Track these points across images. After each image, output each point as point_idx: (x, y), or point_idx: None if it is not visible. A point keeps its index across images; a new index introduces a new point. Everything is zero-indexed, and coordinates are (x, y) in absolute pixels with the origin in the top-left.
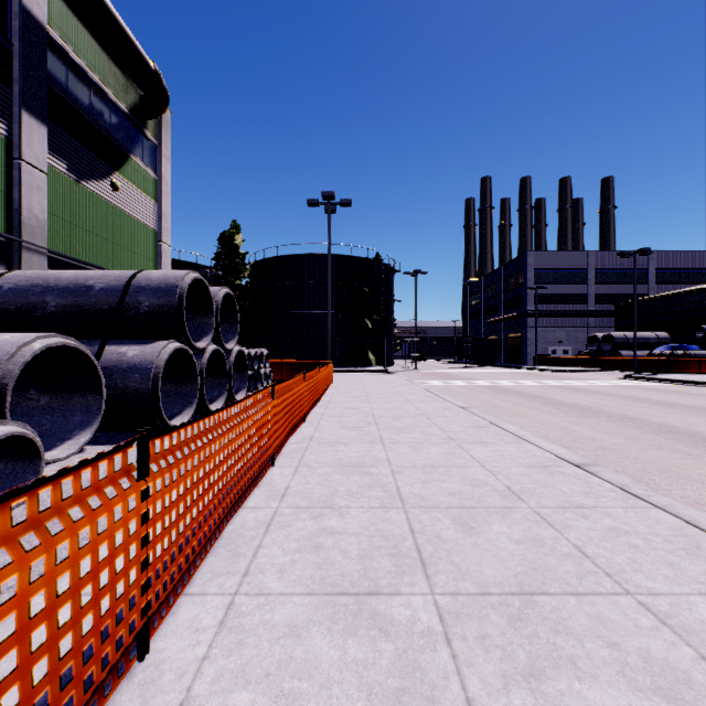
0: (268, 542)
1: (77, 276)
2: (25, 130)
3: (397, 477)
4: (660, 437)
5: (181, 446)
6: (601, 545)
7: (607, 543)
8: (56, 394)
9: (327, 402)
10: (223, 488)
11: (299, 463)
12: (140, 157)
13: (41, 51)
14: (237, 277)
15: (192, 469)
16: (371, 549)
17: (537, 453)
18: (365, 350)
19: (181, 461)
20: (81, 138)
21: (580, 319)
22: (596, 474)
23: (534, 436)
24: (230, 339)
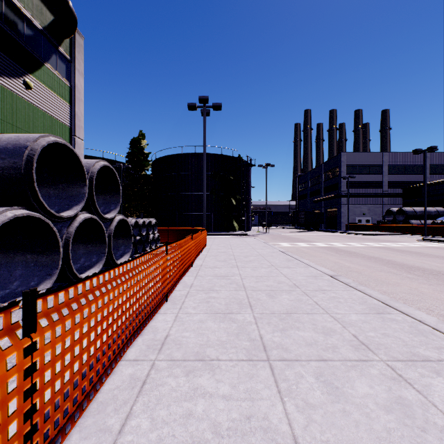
0: None
1: None
2: None
3: None
4: None
5: None
6: None
7: None
8: None
9: (198, 267)
10: None
11: None
12: (55, 67)
13: None
14: (143, 169)
15: None
16: None
17: None
18: (231, 220)
19: None
20: None
21: (378, 198)
22: None
23: None
24: (112, 209)
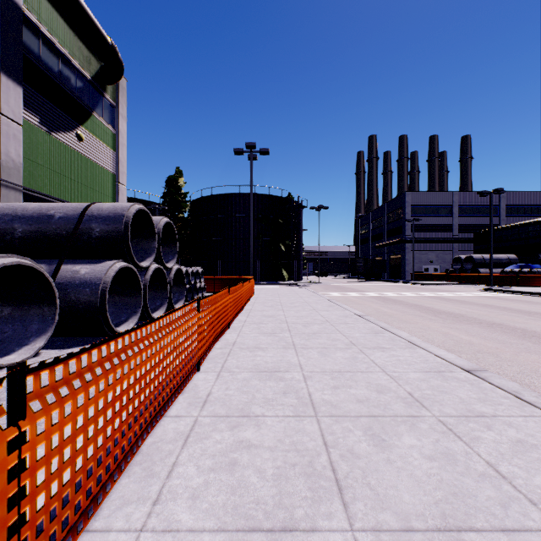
0: (184, 458)
1: (41, 207)
2: (3, 89)
3: (309, 382)
4: (526, 341)
5: (82, 372)
6: (514, 462)
7: (519, 459)
8: (17, 306)
9: (248, 310)
10: (140, 404)
11: (222, 368)
12: (101, 114)
13: (17, 26)
14: (180, 211)
15: (96, 395)
16: (286, 468)
17: (430, 358)
18: (280, 268)
19: (79, 391)
20: (51, 98)
21: (447, 244)
22: (487, 380)
23: (424, 341)
24: (170, 259)
